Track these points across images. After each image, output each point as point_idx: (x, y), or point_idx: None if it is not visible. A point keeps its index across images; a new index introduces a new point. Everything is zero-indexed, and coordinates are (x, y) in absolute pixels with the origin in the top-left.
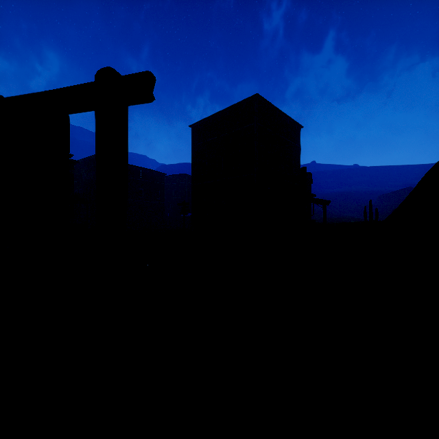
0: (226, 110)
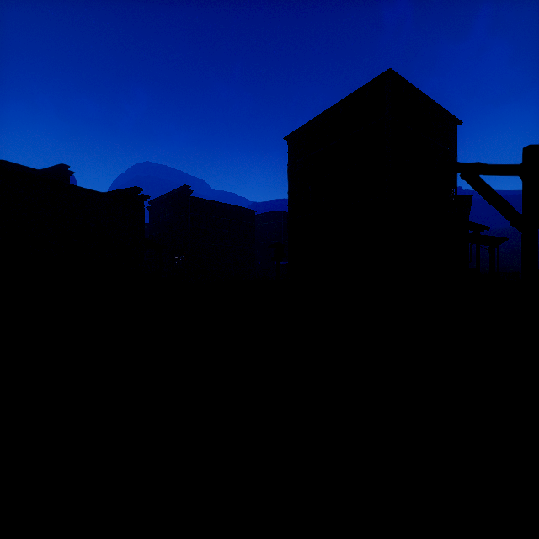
0: (339, 106)
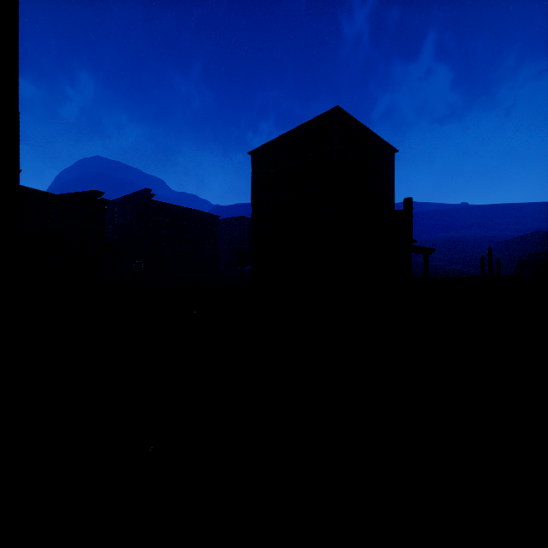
0: (296, 130)
